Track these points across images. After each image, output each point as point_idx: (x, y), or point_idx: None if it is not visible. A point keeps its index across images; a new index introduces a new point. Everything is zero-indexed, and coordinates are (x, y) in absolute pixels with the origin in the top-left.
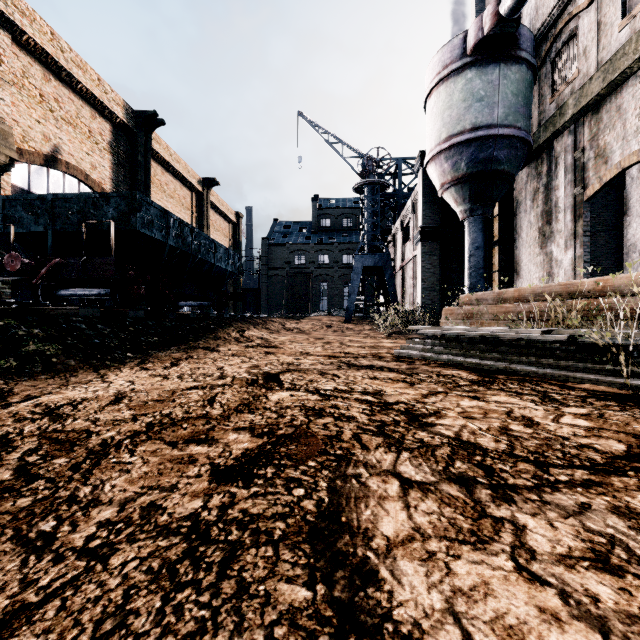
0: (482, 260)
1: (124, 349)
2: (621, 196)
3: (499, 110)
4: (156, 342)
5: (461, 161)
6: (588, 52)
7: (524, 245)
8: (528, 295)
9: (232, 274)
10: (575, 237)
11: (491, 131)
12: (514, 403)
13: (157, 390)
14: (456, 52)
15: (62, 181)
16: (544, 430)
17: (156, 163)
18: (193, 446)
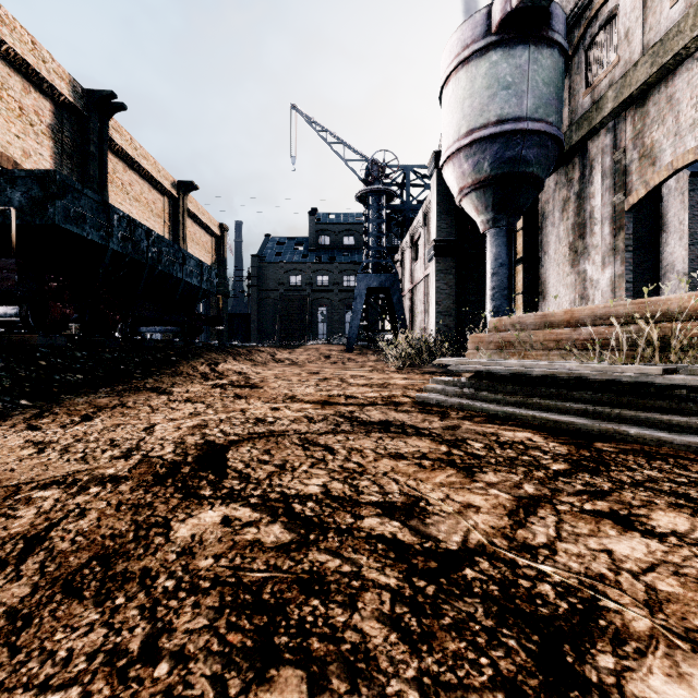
0: (507, 279)
1: (17, 394)
2: (657, 210)
3: (528, 100)
4: (78, 382)
5: (484, 160)
6: (631, 35)
7: (552, 263)
8: (585, 318)
9: (208, 293)
10: (615, 253)
11: (520, 125)
12: None
13: None
14: (478, 30)
15: None
16: None
17: (116, 157)
18: None
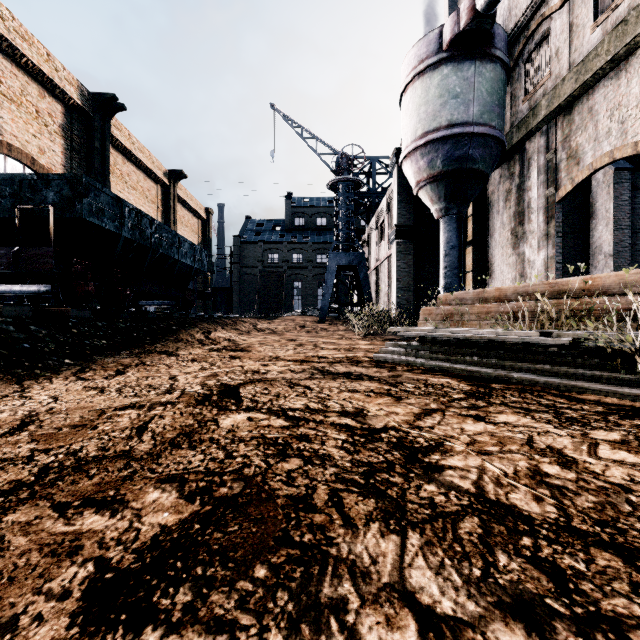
0: (457, 260)
1: (61, 355)
2: (587, 199)
3: (474, 108)
4: (104, 346)
5: (437, 158)
6: (560, 53)
7: (497, 246)
8: (510, 294)
9: (199, 271)
10: (547, 238)
11: (467, 129)
12: (528, 425)
13: (82, 410)
14: (432, 47)
15: (3, 165)
16: (589, 473)
17: (116, 151)
18: (89, 514)
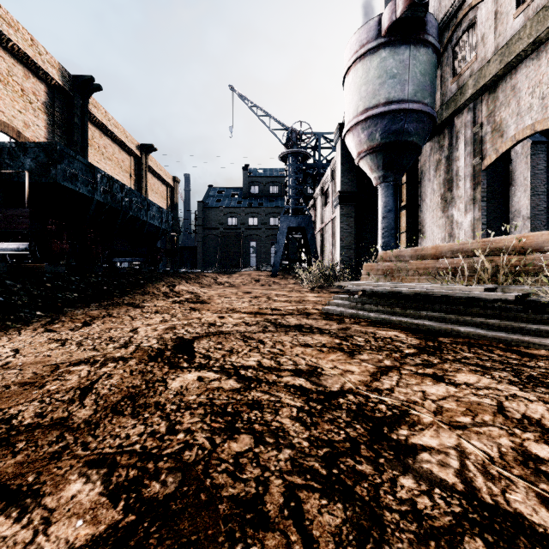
0: (393, 222)
1: (34, 307)
2: (507, 169)
3: (409, 87)
4: (75, 298)
5: (376, 132)
6: (486, 38)
7: (428, 209)
8: (446, 252)
9: (166, 232)
10: (474, 202)
11: (402, 105)
12: (492, 387)
13: (37, 365)
14: (372, 33)
15: None
16: None
17: (94, 127)
18: None
